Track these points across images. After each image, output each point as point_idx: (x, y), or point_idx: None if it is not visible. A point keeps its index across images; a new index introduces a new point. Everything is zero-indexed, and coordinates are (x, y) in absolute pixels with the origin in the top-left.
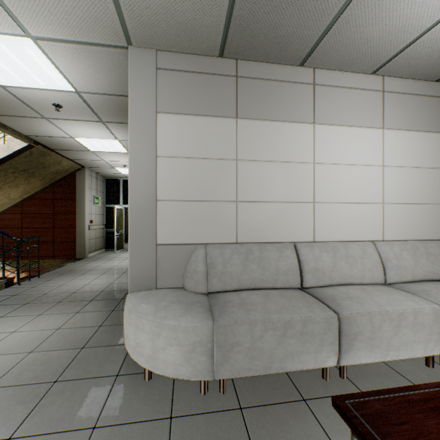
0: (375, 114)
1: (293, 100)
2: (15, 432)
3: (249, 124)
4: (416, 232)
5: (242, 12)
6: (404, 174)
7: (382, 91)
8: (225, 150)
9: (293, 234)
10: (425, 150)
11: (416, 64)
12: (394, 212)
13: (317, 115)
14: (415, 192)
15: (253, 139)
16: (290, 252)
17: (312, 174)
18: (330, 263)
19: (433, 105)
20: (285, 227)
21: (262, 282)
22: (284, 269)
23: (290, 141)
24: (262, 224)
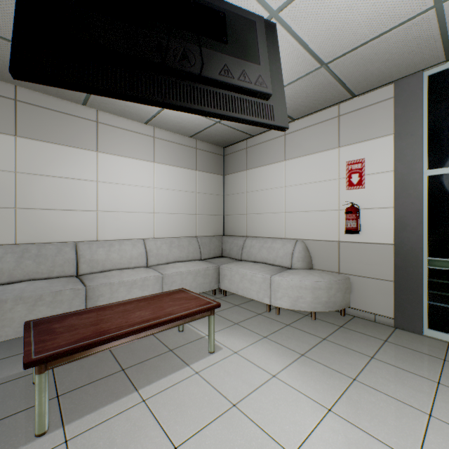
0: (148, 152)
1: (77, 131)
2: None
3: (31, 143)
4: (178, 232)
5: (3, 58)
6: (170, 194)
7: (154, 137)
8: (1, 163)
9: (77, 235)
10: (184, 180)
11: (170, 126)
12: (162, 219)
13: (101, 145)
14: (177, 206)
15: (35, 157)
16: (70, 249)
17: (96, 190)
18: (105, 255)
19: (189, 152)
20: (70, 230)
21: (37, 274)
22: (61, 262)
23: (75, 163)
24: (46, 228)
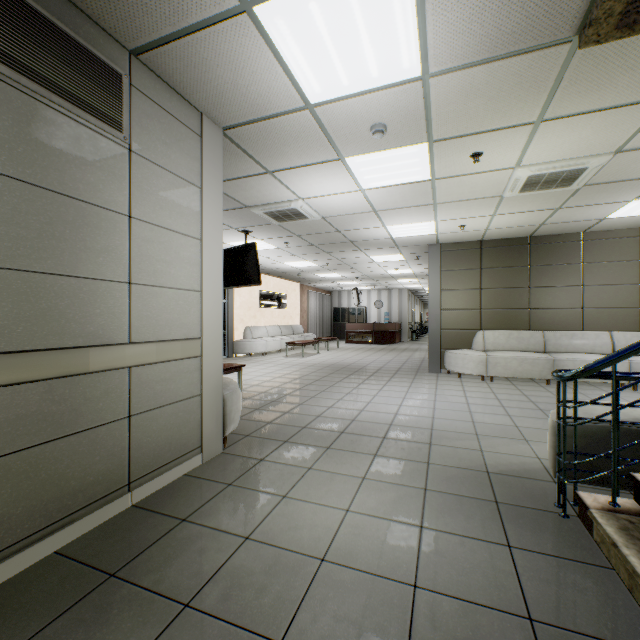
0: None
1: None
2: (303, 428)
3: None
4: None
5: None
6: None
7: None
8: None
9: None
10: None
11: None
12: None
13: None
14: None
15: None
16: None
17: None
18: None
19: None
20: None
21: None
22: None
23: None
24: None
